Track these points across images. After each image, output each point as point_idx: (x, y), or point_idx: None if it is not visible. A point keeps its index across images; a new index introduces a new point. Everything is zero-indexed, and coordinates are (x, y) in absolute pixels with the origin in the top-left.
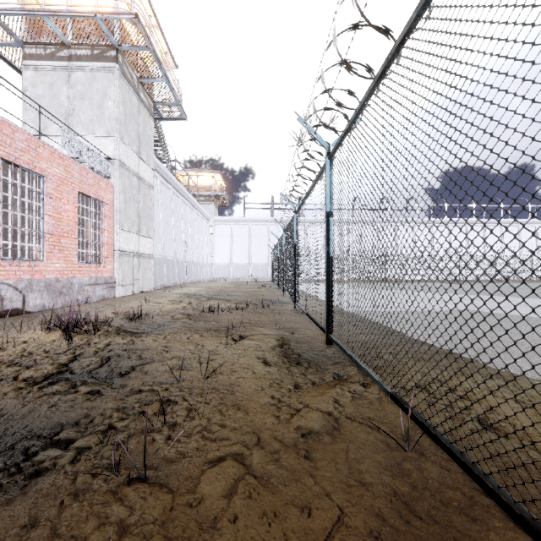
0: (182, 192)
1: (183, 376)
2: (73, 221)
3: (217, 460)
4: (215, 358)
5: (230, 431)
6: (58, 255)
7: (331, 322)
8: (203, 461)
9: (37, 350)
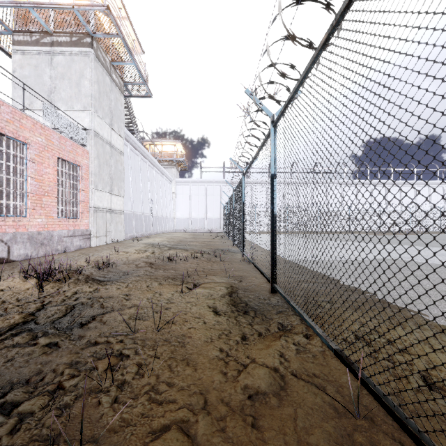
0: (148, 158)
1: (139, 327)
2: (54, 182)
3: (161, 429)
4: (169, 307)
5: (177, 392)
6: (40, 212)
7: (275, 273)
8: (146, 432)
9: (10, 298)
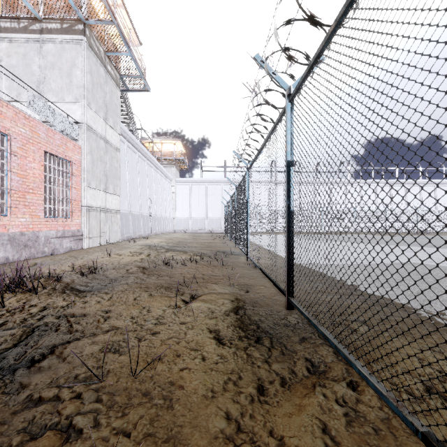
0: (147, 156)
1: (110, 367)
2: (40, 178)
3: None
4: (158, 332)
5: None
6: (23, 210)
7: (292, 284)
8: None
9: None
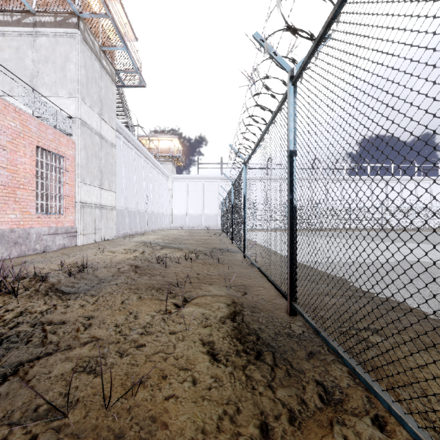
0: (143, 152)
1: (80, 394)
2: (31, 173)
3: None
4: (143, 344)
5: None
6: (13, 206)
7: (295, 287)
8: None
9: None
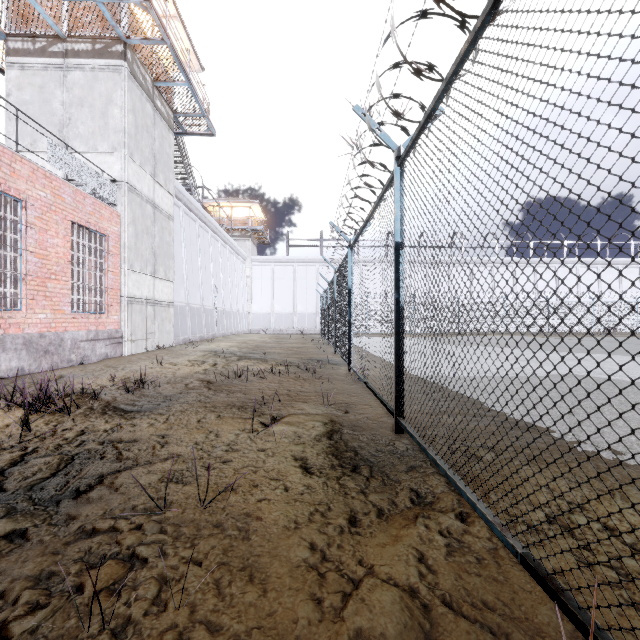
0: (211, 225)
1: (173, 498)
2: (65, 259)
3: None
4: (230, 460)
5: None
6: (43, 303)
7: (402, 401)
8: None
9: None
